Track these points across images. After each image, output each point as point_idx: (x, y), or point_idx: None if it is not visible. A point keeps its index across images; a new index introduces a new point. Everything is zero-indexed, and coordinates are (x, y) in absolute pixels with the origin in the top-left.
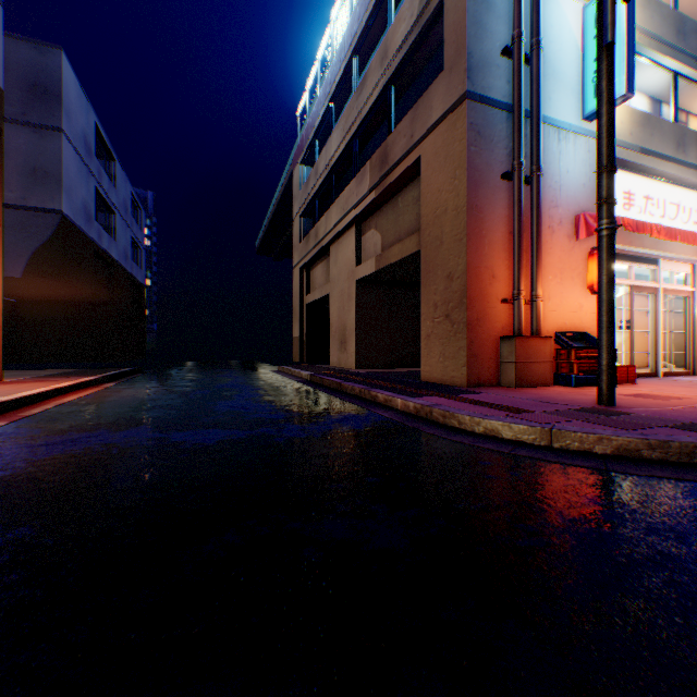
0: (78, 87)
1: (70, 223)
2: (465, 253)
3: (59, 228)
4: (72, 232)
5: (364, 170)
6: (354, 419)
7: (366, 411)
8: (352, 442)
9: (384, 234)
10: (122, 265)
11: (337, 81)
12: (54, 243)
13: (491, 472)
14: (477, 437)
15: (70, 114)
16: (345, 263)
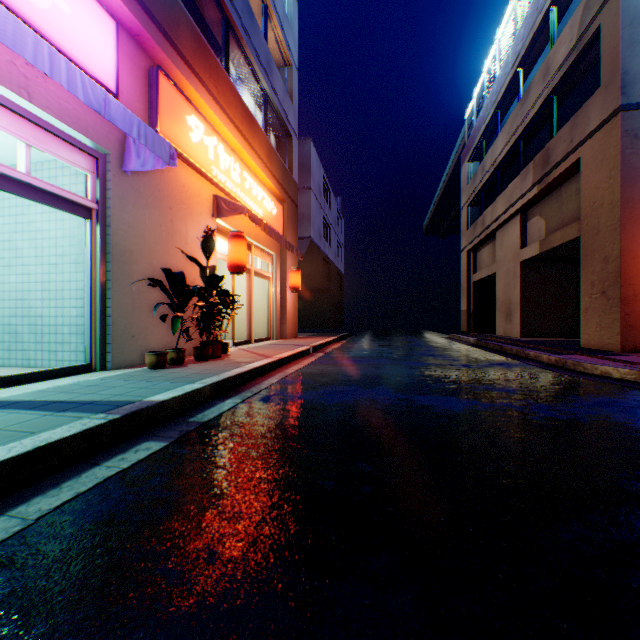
0: (316, 157)
1: (313, 243)
2: (618, 240)
3: (309, 247)
4: (314, 248)
5: (526, 168)
6: (506, 364)
7: (517, 362)
8: (500, 371)
9: (547, 220)
10: (333, 262)
11: (501, 92)
12: (307, 257)
13: (582, 386)
14: (592, 376)
15: (313, 176)
16: (509, 246)
